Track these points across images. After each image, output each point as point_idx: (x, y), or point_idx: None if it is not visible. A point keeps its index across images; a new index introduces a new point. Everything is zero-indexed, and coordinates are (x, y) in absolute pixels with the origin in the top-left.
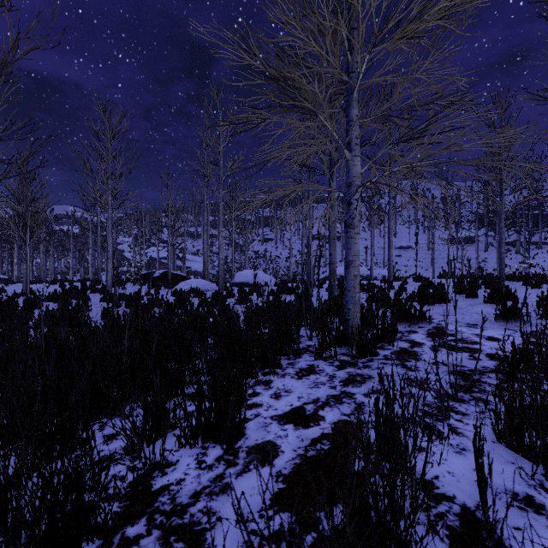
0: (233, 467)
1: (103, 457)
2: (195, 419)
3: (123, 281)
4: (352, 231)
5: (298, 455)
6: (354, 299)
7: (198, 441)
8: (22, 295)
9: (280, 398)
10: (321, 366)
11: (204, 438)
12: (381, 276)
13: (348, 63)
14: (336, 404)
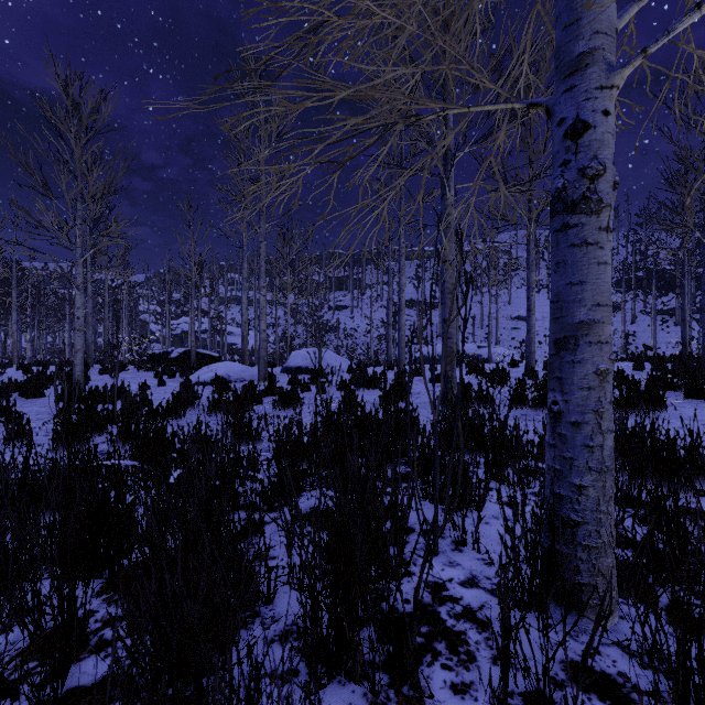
0: None
1: None
2: None
3: (122, 364)
4: (589, 222)
5: None
6: (598, 453)
7: None
8: None
9: None
10: None
11: None
12: (497, 356)
13: None
14: None
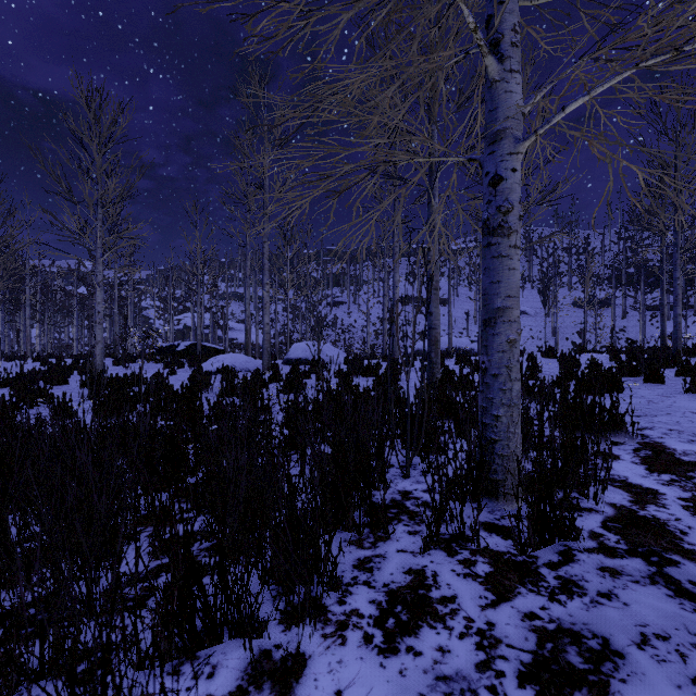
0: None
1: None
2: None
3: (133, 356)
4: (503, 242)
5: None
6: (509, 394)
7: None
8: None
9: None
10: (445, 582)
11: None
12: None
13: None
14: None
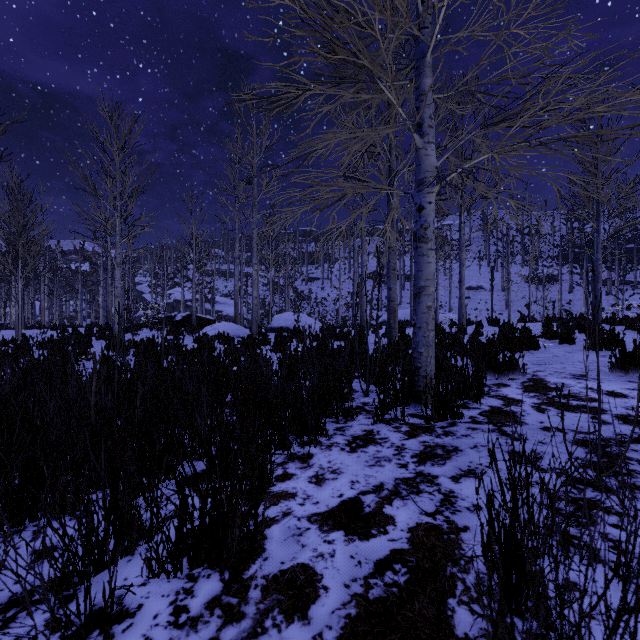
0: (235, 624)
1: (13, 597)
2: (176, 528)
3: (138, 325)
4: (424, 246)
5: (353, 598)
6: (427, 339)
7: (181, 566)
8: (13, 342)
9: (323, 483)
10: (383, 433)
11: (192, 561)
12: (447, 321)
13: (419, 16)
14: (410, 494)
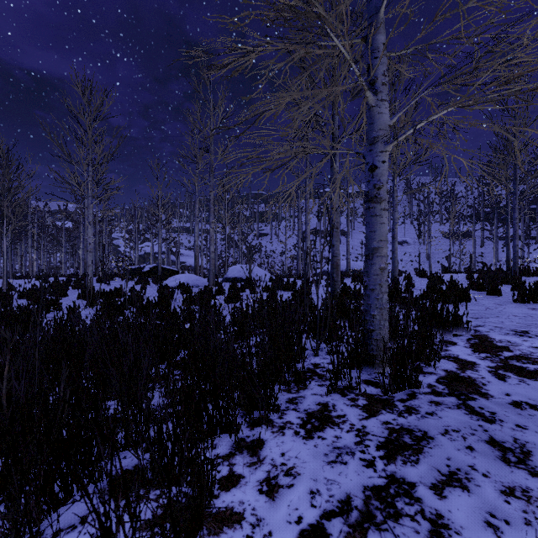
0: None
1: None
2: None
3: (111, 276)
4: (377, 206)
5: None
6: (381, 301)
7: None
8: None
9: (277, 495)
10: (339, 408)
11: None
12: None
13: None
14: (387, 520)
